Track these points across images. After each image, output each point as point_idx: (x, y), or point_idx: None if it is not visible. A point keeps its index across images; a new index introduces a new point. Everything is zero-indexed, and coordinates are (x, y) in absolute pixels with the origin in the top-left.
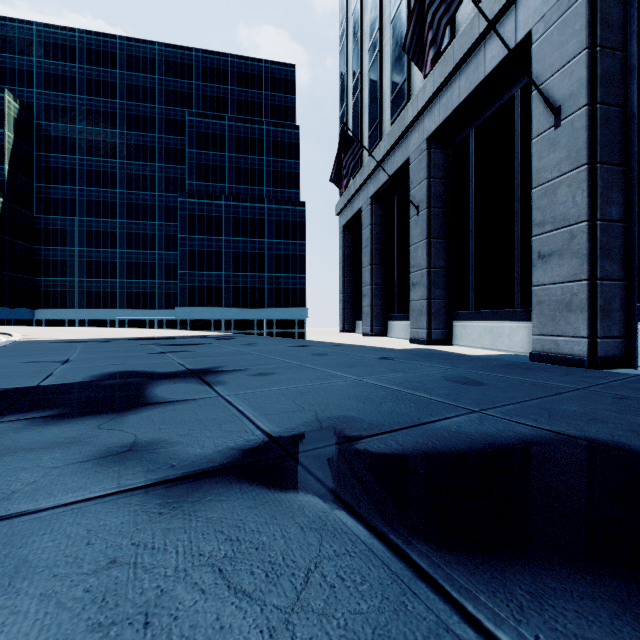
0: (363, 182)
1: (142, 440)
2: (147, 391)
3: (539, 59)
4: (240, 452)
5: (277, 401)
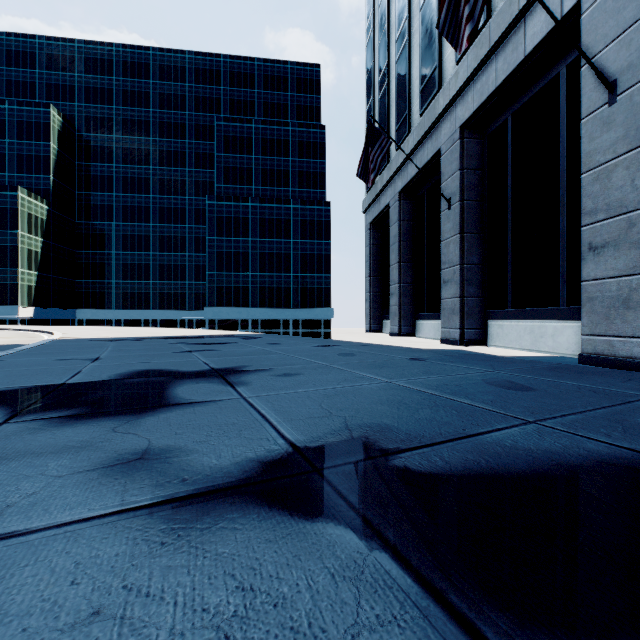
0: (390, 177)
1: (155, 446)
2: (168, 391)
3: (590, 30)
4: (260, 465)
5: (302, 405)
